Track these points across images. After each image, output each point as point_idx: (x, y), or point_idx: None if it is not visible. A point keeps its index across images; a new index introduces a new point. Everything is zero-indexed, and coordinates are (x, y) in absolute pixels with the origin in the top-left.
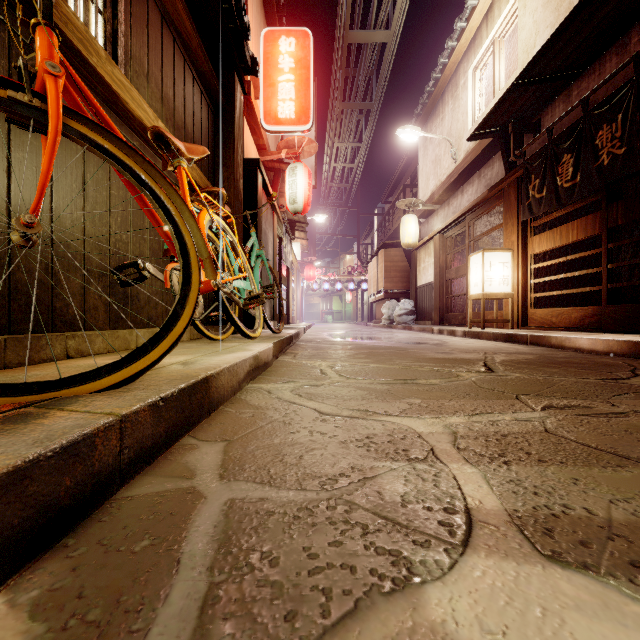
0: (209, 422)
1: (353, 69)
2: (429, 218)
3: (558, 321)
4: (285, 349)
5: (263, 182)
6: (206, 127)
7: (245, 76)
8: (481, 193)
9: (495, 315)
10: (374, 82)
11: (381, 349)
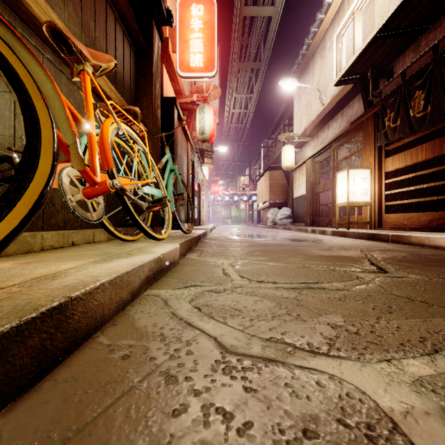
0: (57, 374)
1: (247, 38)
2: (302, 148)
3: (409, 223)
4: (193, 247)
5: (179, 117)
6: (128, 63)
7: (164, 34)
8: (343, 127)
9: (356, 219)
10: (262, 48)
11: (272, 246)
